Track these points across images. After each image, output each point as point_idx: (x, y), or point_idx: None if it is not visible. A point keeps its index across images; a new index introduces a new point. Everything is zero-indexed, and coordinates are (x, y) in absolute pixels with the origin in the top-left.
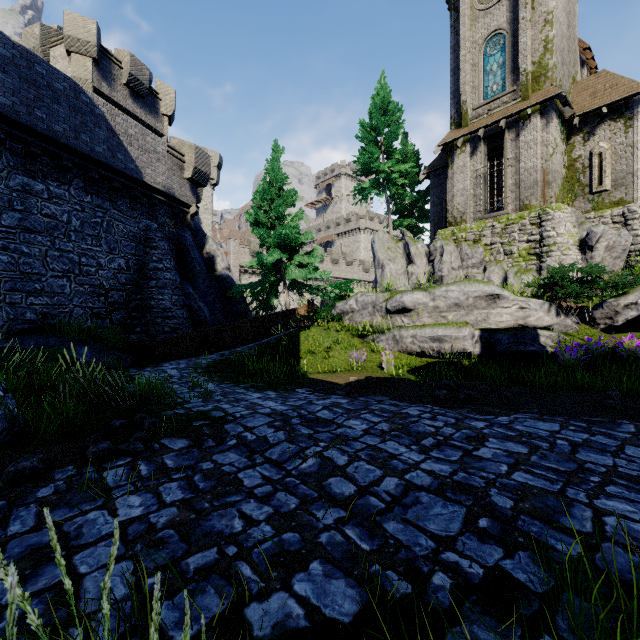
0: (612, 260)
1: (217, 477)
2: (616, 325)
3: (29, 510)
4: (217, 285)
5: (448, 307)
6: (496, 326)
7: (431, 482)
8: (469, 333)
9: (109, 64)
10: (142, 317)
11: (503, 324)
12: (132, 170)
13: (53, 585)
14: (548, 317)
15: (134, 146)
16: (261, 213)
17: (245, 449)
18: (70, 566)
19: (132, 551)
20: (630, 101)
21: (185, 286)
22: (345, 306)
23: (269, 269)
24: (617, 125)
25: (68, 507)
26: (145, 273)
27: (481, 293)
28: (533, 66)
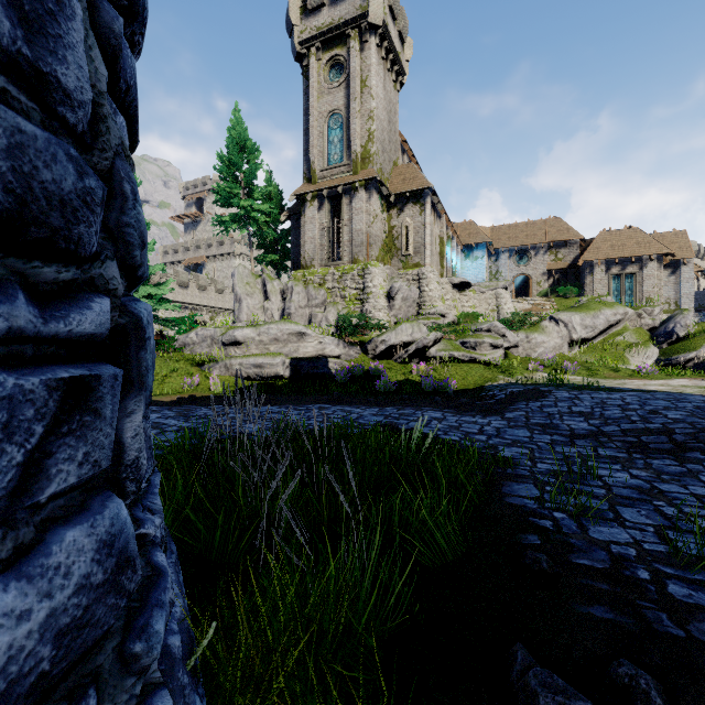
0: (407, 308)
1: None
2: (376, 354)
3: None
4: None
5: (270, 341)
6: (304, 356)
7: (177, 429)
8: (281, 361)
9: None
10: None
11: (309, 354)
12: None
13: None
14: (338, 349)
15: None
16: None
17: None
18: None
19: None
20: (423, 192)
21: None
22: (186, 339)
23: None
24: (416, 208)
25: None
26: None
27: (292, 331)
28: (361, 149)
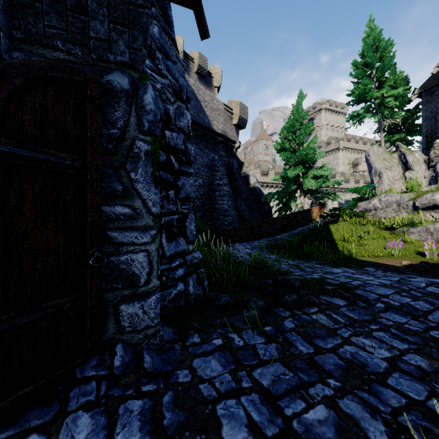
0: None
1: (413, 333)
2: None
3: (295, 336)
4: (251, 194)
5: None
6: None
7: None
8: None
9: (188, 61)
10: (211, 215)
11: None
12: (207, 123)
13: (407, 405)
14: None
15: (208, 108)
16: (284, 141)
17: (401, 312)
18: (396, 390)
19: (436, 388)
20: None
21: (234, 195)
22: (368, 205)
23: (289, 181)
24: None
25: (320, 339)
26: (212, 187)
27: None
28: None
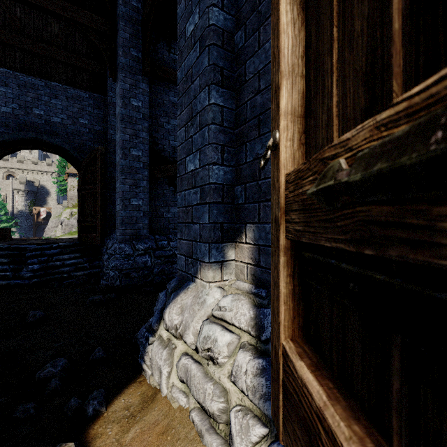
0: (69, 229)
1: None
2: None
3: None
4: None
5: None
6: None
7: None
8: None
9: None
10: None
11: None
12: None
13: None
14: None
15: None
16: None
17: None
18: None
19: None
20: None
21: None
22: None
23: None
24: None
25: None
26: None
27: None
28: None
